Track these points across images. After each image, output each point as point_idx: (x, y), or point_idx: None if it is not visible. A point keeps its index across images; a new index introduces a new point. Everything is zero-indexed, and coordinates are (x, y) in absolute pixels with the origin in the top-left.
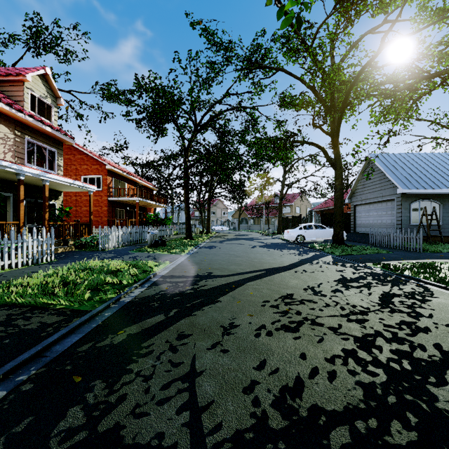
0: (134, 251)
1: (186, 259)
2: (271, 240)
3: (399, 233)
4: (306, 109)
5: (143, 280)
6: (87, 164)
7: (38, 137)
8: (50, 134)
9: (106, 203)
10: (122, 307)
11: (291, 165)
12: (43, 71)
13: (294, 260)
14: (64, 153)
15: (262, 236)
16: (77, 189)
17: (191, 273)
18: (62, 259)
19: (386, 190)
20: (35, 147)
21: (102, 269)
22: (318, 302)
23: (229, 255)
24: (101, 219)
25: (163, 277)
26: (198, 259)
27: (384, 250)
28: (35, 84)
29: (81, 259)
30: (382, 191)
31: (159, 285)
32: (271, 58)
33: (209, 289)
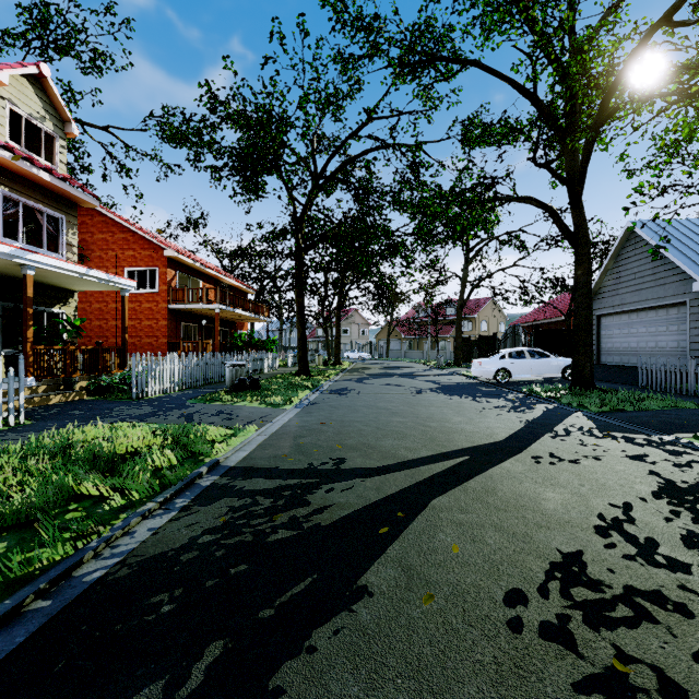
0: (196, 400)
1: (292, 418)
2: (447, 378)
3: (697, 366)
4: (515, 139)
5: (176, 485)
6: (134, 248)
7: (27, 191)
8: (50, 185)
9: (165, 314)
10: (55, 617)
11: (478, 250)
12: (35, 70)
13: (513, 424)
14: (96, 230)
15: (428, 370)
16: (98, 285)
17: (297, 463)
18: (43, 419)
19: (666, 286)
20: (20, 209)
21: (97, 451)
22: (689, 605)
23: (376, 409)
24: (157, 342)
25: (229, 473)
26: (317, 419)
27: (683, 400)
28: (19, 93)
29: (79, 421)
30: (657, 289)
31: (211, 503)
32: (452, 47)
33: (335, 525)
